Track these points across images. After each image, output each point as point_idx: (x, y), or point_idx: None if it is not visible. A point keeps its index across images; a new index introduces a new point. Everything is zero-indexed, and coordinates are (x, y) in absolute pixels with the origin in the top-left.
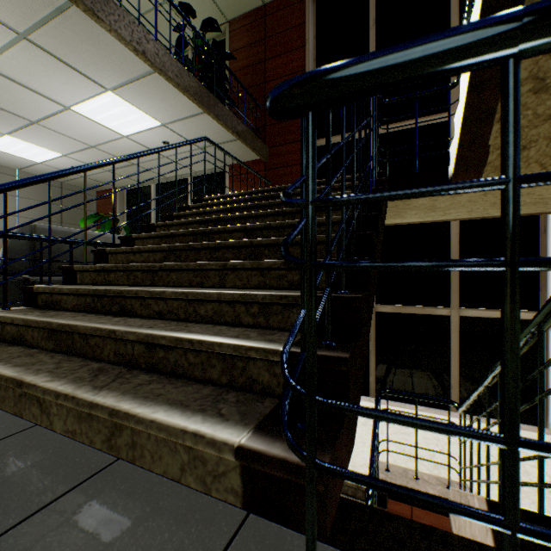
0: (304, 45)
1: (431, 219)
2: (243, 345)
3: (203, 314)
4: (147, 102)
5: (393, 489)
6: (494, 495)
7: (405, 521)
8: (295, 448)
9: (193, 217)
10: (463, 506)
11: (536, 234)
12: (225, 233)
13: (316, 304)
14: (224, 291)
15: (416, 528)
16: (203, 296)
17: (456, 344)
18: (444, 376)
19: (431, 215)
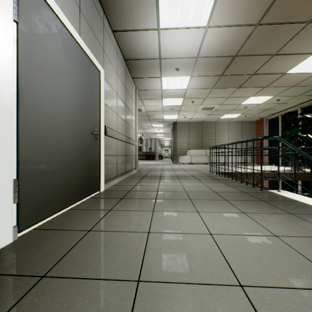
0: None
1: None
2: None
3: None
4: None
5: None
6: None
7: None
8: None
9: None
10: None
11: None
12: None
13: None
14: None
15: None
16: None
17: None
18: None
19: None
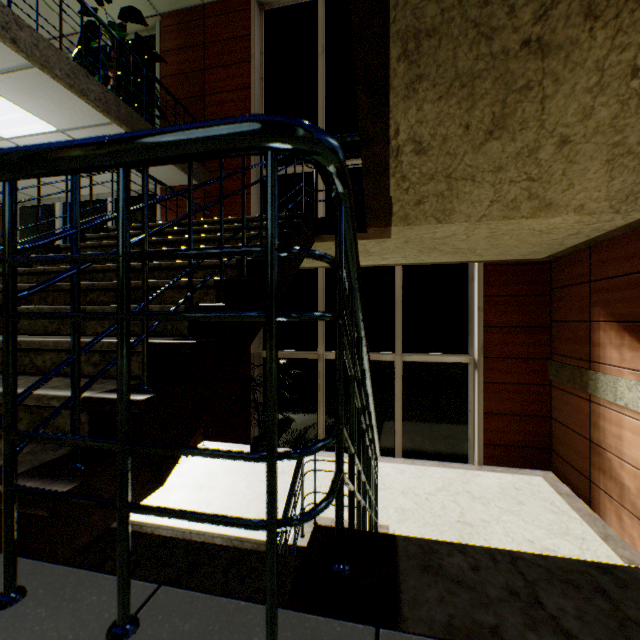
0: (249, 60)
1: (374, 263)
2: (47, 395)
3: (41, 365)
4: (31, 100)
5: (57, 496)
6: (409, 532)
7: (153, 537)
8: (1, 478)
9: (86, 250)
10: (98, 499)
11: (466, 281)
12: (112, 272)
13: (14, 349)
14: (65, 339)
15: (158, 540)
16: (39, 345)
17: (400, 390)
18: (390, 423)
19: (372, 259)
